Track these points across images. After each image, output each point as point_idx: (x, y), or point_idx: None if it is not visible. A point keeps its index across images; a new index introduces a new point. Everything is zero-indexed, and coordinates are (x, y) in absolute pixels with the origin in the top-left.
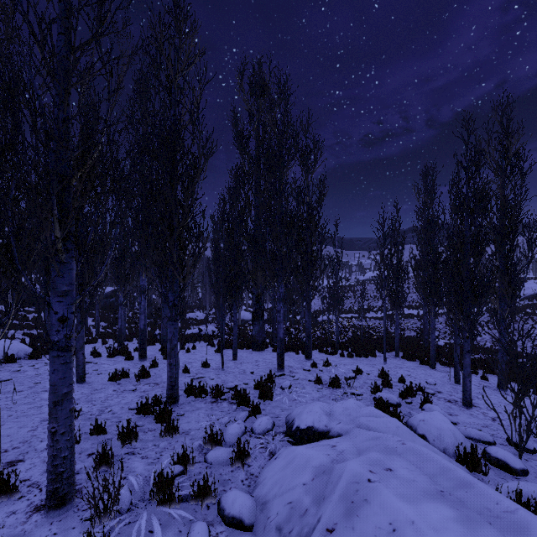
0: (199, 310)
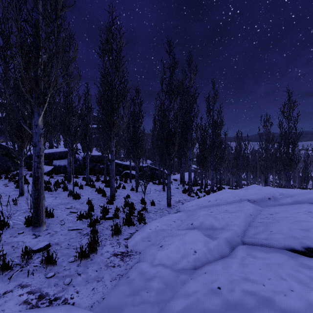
0: (244, 180)
